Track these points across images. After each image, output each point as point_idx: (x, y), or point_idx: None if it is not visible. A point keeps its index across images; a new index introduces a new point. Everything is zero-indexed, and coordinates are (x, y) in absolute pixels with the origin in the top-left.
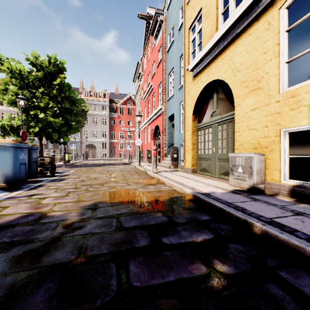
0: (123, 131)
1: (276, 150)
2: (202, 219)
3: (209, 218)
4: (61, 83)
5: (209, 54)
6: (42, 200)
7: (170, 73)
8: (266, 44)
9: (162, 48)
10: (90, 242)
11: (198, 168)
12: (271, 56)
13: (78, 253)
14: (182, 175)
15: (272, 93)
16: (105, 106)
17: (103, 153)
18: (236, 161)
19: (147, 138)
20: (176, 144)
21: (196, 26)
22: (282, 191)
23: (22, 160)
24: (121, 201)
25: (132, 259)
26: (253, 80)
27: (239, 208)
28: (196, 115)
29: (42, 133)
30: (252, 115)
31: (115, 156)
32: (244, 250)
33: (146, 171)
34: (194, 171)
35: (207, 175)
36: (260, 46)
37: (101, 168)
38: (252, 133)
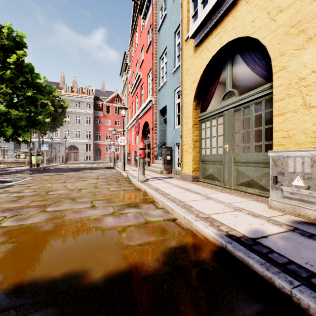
0: (109, 131)
1: None
2: None
3: None
4: (18, 62)
5: (223, 2)
6: None
7: (161, 56)
8: None
9: (152, 26)
10: None
11: (201, 174)
12: None
13: None
14: (180, 185)
15: None
16: (90, 104)
17: (87, 155)
18: (288, 165)
19: (134, 138)
20: (169, 143)
21: None
22: None
23: None
24: (33, 279)
25: None
26: None
27: None
28: (198, 101)
29: None
30: None
31: (100, 159)
32: None
33: (129, 178)
34: (196, 179)
35: (216, 185)
36: None
37: (73, 174)
38: (315, 113)
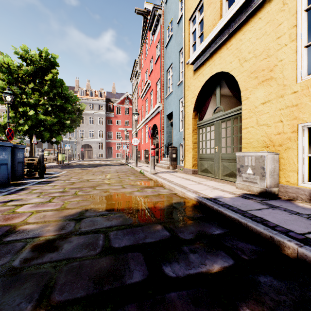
0: (120, 130)
1: (292, 149)
2: (213, 234)
3: (222, 232)
4: (53, 79)
5: (212, 44)
6: (18, 207)
7: (168, 69)
8: (280, 28)
9: (160, 43)
10: (61, 275)
11: (199, 169)
12: (286, 40)
13: (38, 298)
14: (182, 176)
15: (288, 83)
16: (102, 105)
17: (99, 153)
18: (245, 161)
19: (144, 138)
20: (174, 143)
21: (197, 17)
22: (301, 195)
23: (3, 160)
24: (113, 208)
25: (119, 310)
26: (264, 70)
27: (257, 218)
28: (197, 112)
29: (33, 132)
30: (263, 109)
31: (111, 156)
32: (283, 288)
33: (143, 172)
34: (195, 172)
35: (209, 176)
36: (273, 30)
37: (96, 169)
38: (262, 129)
